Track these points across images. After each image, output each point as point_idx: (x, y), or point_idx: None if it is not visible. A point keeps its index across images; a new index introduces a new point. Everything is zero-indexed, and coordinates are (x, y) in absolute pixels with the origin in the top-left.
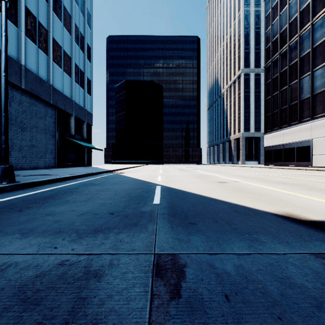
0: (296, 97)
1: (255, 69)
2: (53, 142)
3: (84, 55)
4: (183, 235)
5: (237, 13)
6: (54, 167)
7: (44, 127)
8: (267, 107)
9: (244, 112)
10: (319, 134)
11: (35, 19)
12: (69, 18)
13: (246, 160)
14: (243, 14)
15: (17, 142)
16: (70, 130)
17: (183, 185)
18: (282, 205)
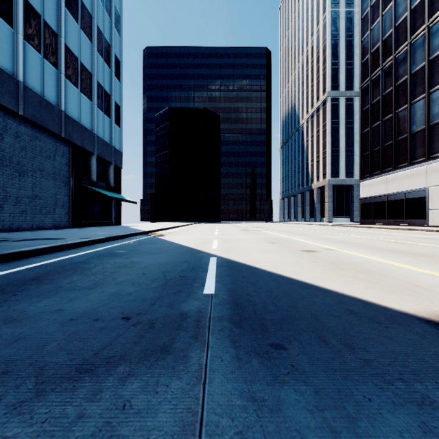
0: (405, 129)
1: (346, 92)
2: (65, 192)
3: (110, 71)
4: (263, 386)
5: (322, 15)
6: (67, 226)
7: (53, 170)
8: (365, 143)
9: (330, 151)
10: (438, 181)
11: (39, 17)
12: (89, 18)
13: (334, 216)
14: (330, 17)
15: (12, 191)
16: (90, 174)
17: (250, 256)
18: (427, 298)
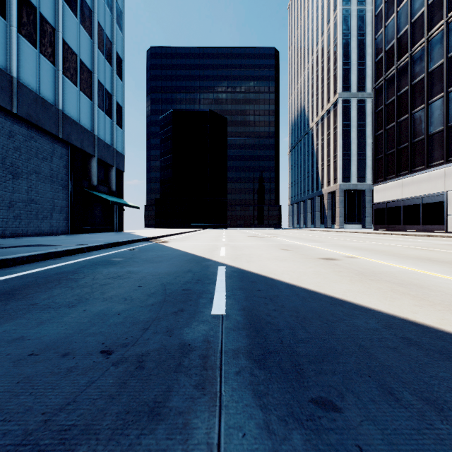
0: (422, 130)
1: (358, 93)
2: (63, 196)
3: (111, 69)
4: None
5: (333, 14)
6: (65, 232)
7: (50, 172)
8: (378, 146)
9: (342, 154)
10: None
11: (35, 9)
12: (89, 13)
13: (345, 222)
14: (341, 15)
15: (5, 195)
16: (90, 178)
17: (264, 265)
18: None
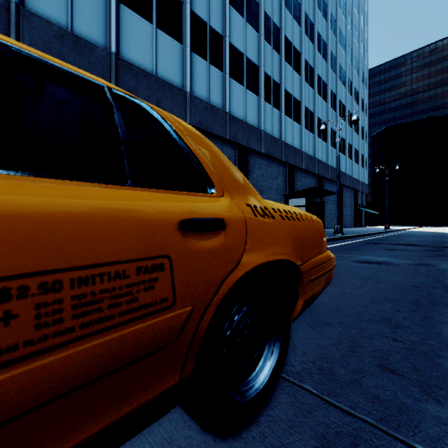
0: None
1: None
2: (351, 212)
3: (363, 142)
4: None
5: None
6: (352, 227)
7: (349, 203)
8: None
9: None
10: None
11: (348, 144)
12: (358, 124)
13: None
14: None
15: (343, 214)
16: (357, 201)
17: None
18: None
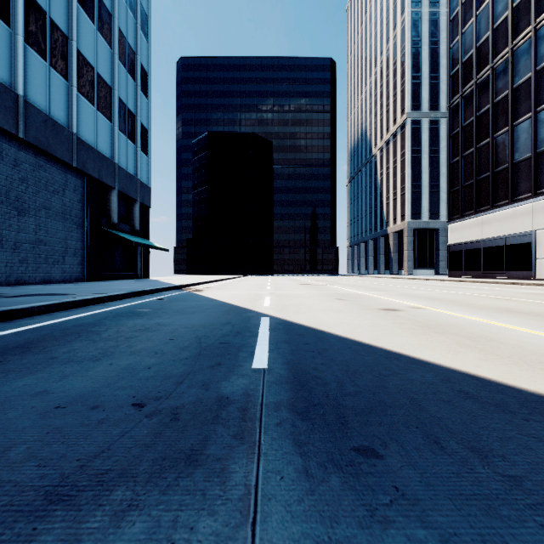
0: (505, 157)
1: (431, 112)
2: (78, 236)
3: (135, 85)
4: (352, 529)
5: (400, 17)
6: (80, 280)
7: (62, 208)
8: (454, 176)
9: (411, 186)
10: None
11: (45, 14)
12: (109, 18)
13: (415, 267)
14: (410, 19)
15: (9, 235)
16: (110, 214)
17: (314, 316)
18: None
